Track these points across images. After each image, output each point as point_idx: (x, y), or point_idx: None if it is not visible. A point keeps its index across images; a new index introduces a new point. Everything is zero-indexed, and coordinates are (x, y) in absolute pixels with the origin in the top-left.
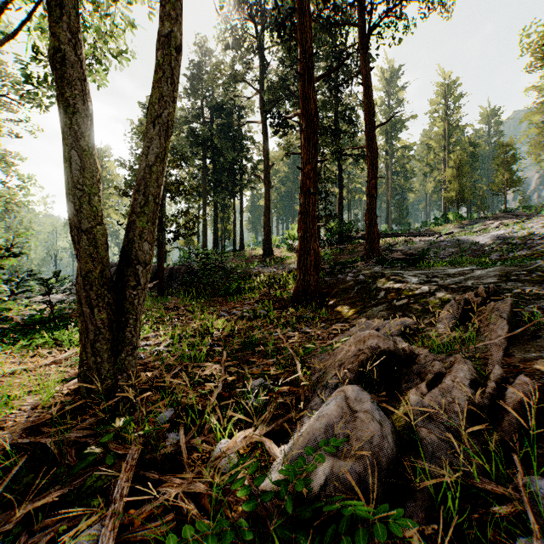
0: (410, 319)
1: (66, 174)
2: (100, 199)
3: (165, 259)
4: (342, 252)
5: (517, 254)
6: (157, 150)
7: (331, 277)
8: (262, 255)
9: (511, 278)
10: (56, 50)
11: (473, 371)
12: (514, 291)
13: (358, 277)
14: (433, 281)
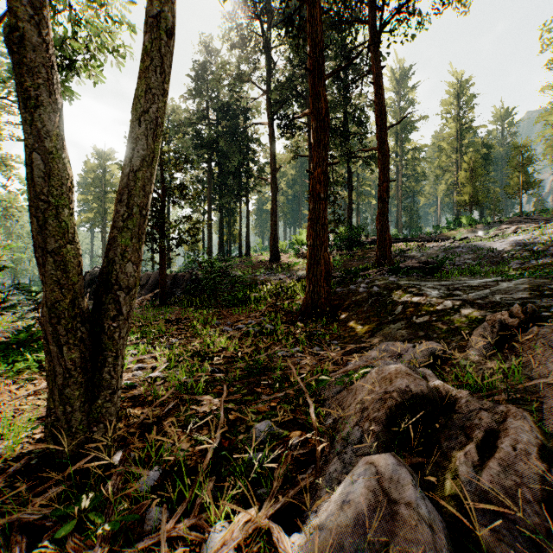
0: (435, 341)
1: (28, 182)
2: (72, 212)
3: (169, 265)
4: (351, 257)
5: (539, 262)
6: (143, 152)
7: (341, 287)
8: (268, 261)
9: (544, 293)
10: (13, 29)
11: (534, 427)
12: (552, 310)
13: (371, 288)
14: (456, 295)
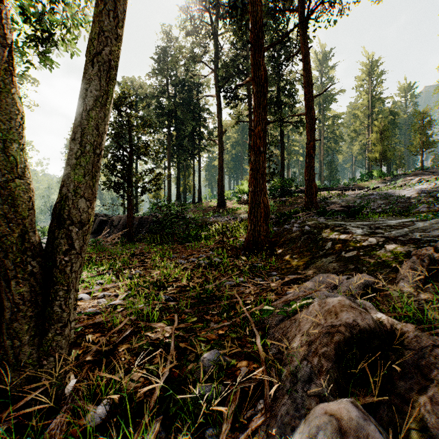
0: (365, 273)
1: None
2: (23, 147)
3: (137, 210)
4: (283, 203)
5: None
6: (96, 92)
7: (277, 227)
8: (216, 206)
9: None
10: None
11: None
12: None
13: (303, 227)
14: (378, 233)
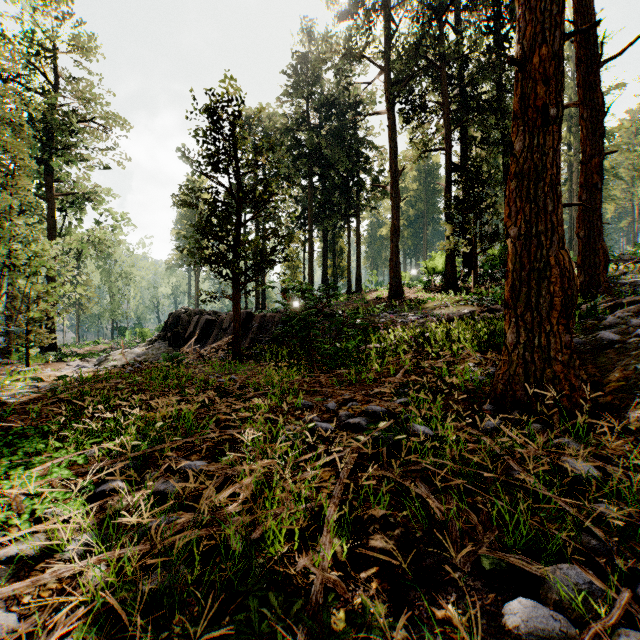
0: None
1: None
2: None
3: (264, 305)
4: None
5: None
6: None
7: None
8: (387, 297)
9: None
10: None
11: None
12: None
13: None
14: None
